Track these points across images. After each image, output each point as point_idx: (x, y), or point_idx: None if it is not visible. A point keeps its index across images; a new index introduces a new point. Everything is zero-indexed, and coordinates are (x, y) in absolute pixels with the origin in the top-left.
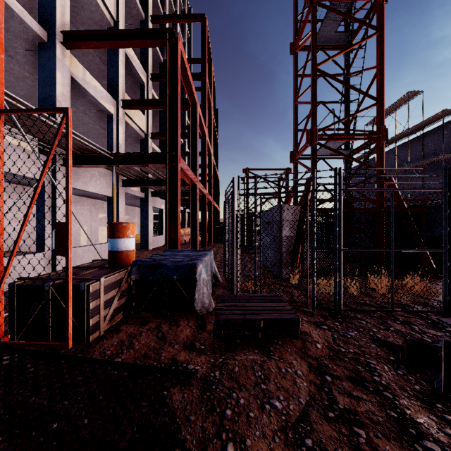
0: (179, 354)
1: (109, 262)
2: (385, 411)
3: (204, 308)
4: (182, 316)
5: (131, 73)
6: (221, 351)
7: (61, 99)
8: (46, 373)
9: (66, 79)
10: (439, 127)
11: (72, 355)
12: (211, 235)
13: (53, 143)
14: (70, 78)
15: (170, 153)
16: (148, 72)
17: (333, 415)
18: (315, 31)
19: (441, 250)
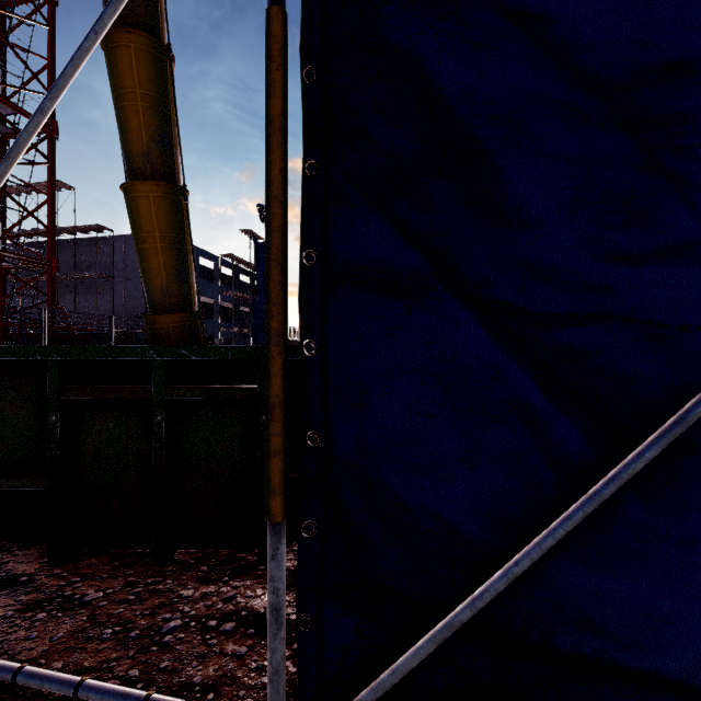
0: None
1: None
2: None
3: None
4: None
5: None
6: None
7: None
8: None
9: None
10: (93, 239)
11: None
12: None
13: None
14: None
15: None
16: None
17: None
18: None
19: None
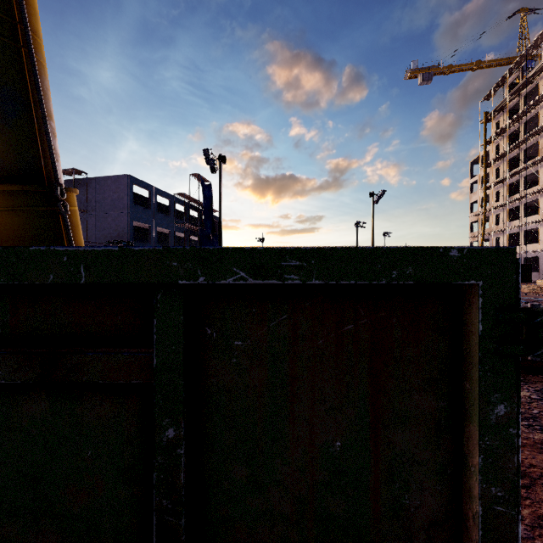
0: None
1: None
2: None
3: None
4: None
5: None
6: None
7: None
8: None
9: None
10: (71, 180)
11: None
12: None
13: None
14: None
15: None
16: None
17: None
18: None
19: None
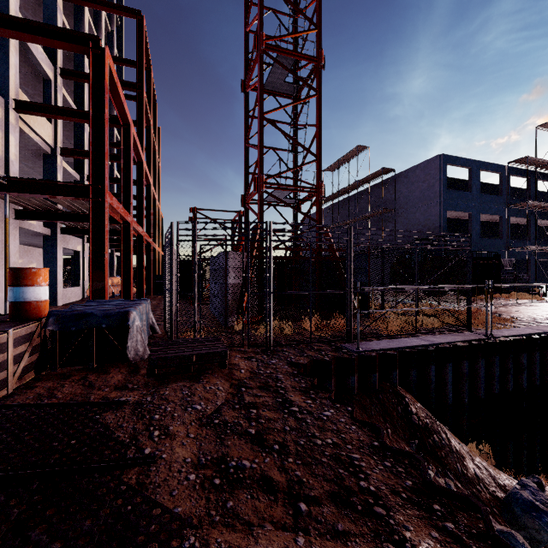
0: (110, 393)
1: (11, 315)
2: (275, 400)
3: (137, 356)
4: (113, 365)
5: (28, 61)
6: (154, 386)
7: None
8: None
9: None
10: (381, 182)
11: None
12: (150, 285)
13: None
14: None
15: (94, 185)
16: (56, 64)
17: (239, 406)
18: (262, 79)
19: (345, 291)
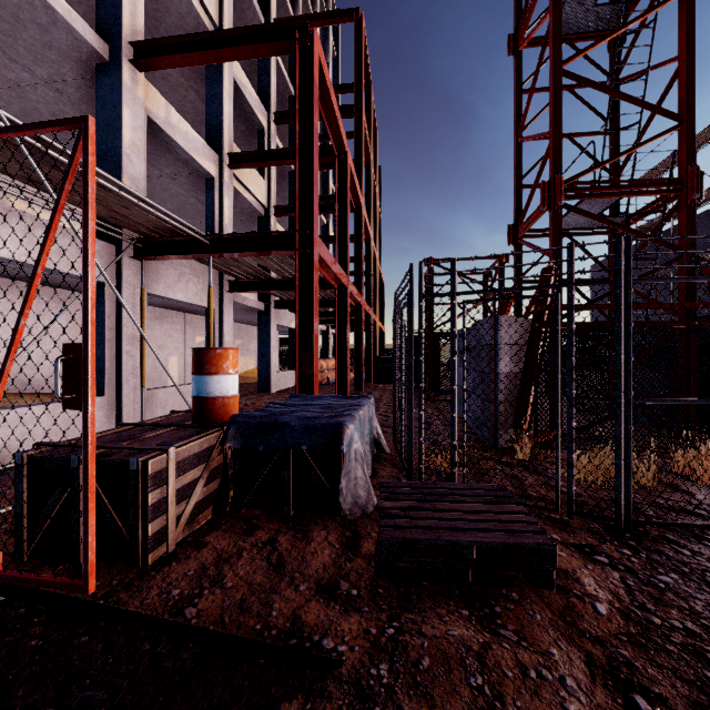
0: (307, 606)
1: (194, 416)
2: None
3: (356, 506)
4: (317, 519)
5: (244, 113)
6: (391, 606)
7: (131, 152)
8: (41, 645)
9: (139, 120)
10: None
11: (98, 604)
12: (369, 369)
13: (62, 188)
14: (145, 119)
15: (300, 231)
16: (270, 110)
17: None
18: (558, 2)
19: None
